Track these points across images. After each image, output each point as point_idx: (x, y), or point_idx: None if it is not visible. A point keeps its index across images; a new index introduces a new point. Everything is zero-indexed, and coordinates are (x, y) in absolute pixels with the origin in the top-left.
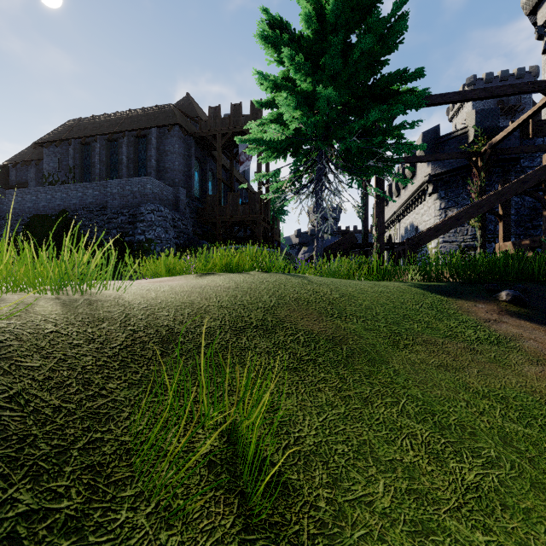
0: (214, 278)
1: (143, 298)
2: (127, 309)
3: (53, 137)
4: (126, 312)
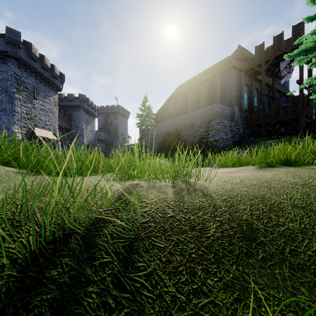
0: (274, 171)
1: (223, 189)
2: (213, 199)
3: (172, 96)
4: (213, 203)
